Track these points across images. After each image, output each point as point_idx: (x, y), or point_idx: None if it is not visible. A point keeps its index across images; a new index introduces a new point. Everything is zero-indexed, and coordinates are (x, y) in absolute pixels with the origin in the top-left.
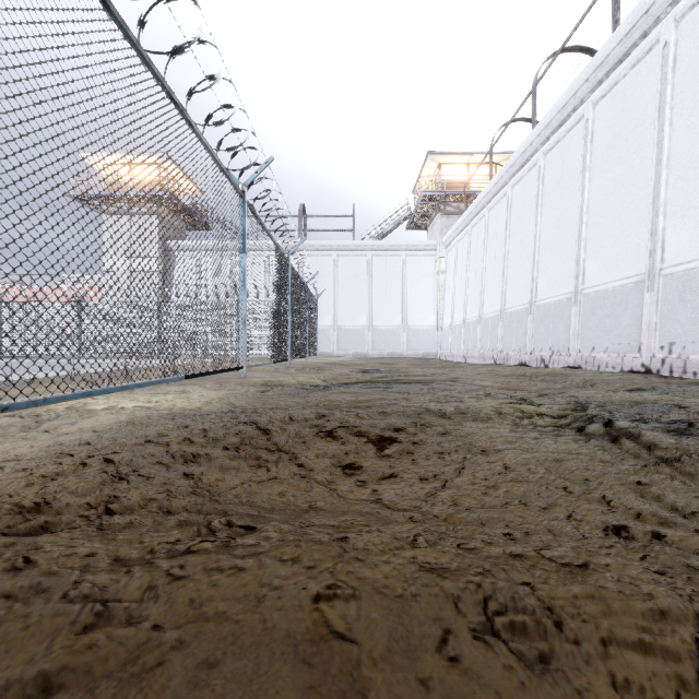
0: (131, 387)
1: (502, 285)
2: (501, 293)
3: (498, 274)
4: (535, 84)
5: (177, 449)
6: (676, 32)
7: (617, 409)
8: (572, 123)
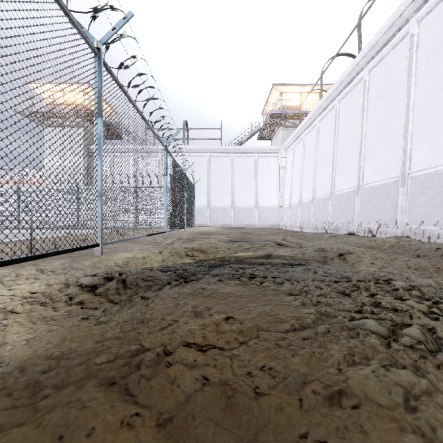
0: None
1: (332, 174)
2: (331, 180)
3: (328, 166)
4: (361, 18)
5: None
6: None
7: None
8: (396, 41)
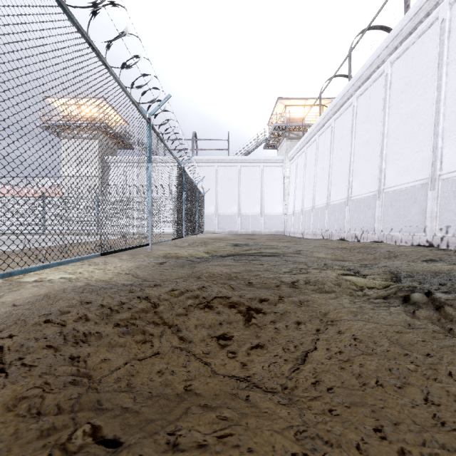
0: (52, 265)
1: (328, 186)
2: (327, 191)
3: (325, 179)
4: (350, 51)
5: (71, 329)
6: (450, 12)
7: (423, 278)
8: (376, 77)
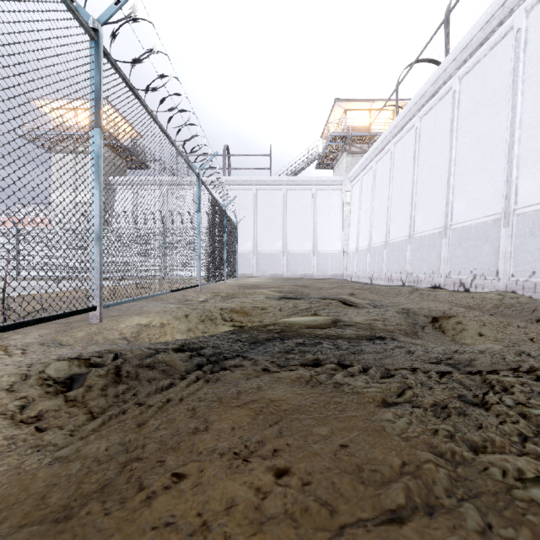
0: None
1: (411, 211)
2: (410, 219)
3: (406, 202)
4: (449, 12)
5: None
6: None
7: None
8: (497, 39)
